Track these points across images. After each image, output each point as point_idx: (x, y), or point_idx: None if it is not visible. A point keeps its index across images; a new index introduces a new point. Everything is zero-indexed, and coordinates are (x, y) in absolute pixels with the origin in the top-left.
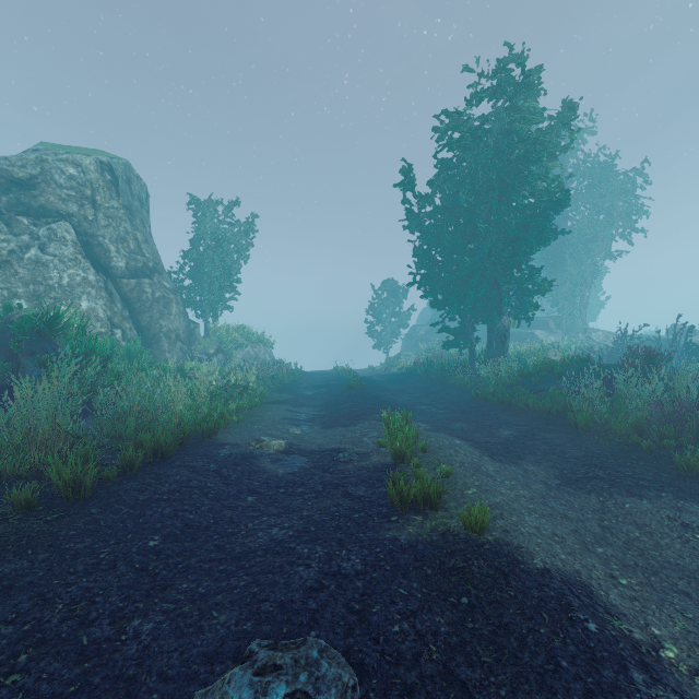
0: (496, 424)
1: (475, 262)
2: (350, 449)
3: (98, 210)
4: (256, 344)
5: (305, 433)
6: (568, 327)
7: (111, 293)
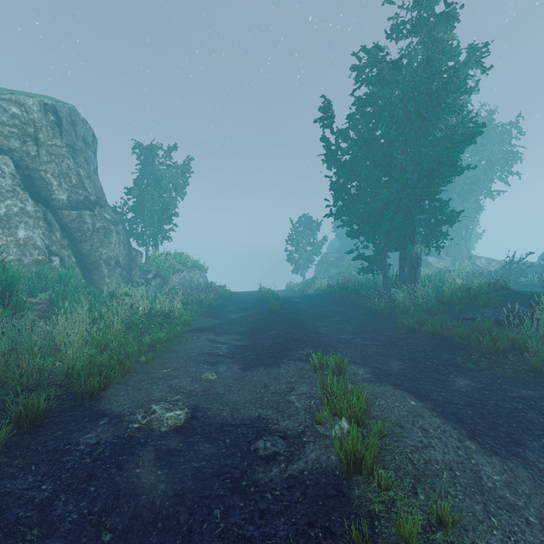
0: (440, 366)
1: (391, 193)
2: (273, 422)
3: (41, 147)
4: (191, 269)
5: (221, 378)
6: (455, 254)
7: (51, 223)
